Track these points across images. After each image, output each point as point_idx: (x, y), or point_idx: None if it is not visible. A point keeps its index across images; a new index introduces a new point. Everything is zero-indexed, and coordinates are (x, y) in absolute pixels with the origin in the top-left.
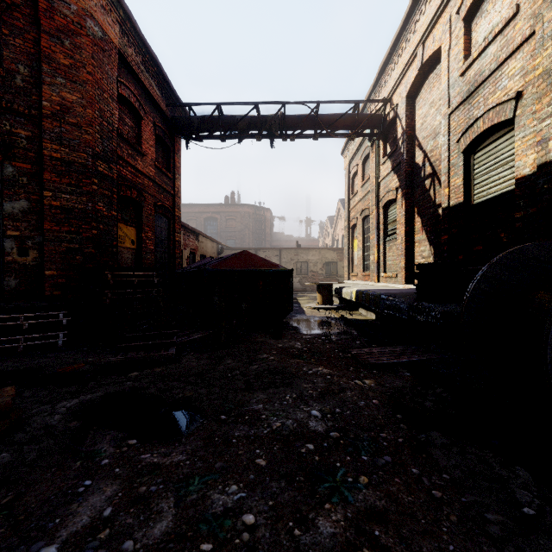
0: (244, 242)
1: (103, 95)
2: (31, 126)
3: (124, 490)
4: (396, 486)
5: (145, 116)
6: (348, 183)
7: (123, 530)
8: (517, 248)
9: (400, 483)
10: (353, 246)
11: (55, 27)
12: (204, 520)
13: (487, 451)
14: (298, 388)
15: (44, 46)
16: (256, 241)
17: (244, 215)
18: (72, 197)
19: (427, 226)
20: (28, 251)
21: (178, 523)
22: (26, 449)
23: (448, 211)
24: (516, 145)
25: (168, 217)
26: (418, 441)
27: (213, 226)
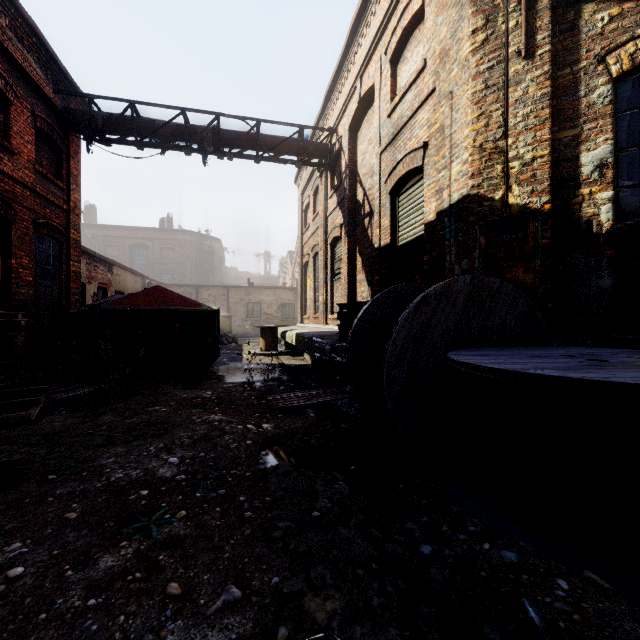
0: (185, 278)
1: None
2: None
3: None
4: (213, 515)
5: (17, 101)
6: (302, 215)
7: None
8: (393, 288)
9: (220, 511)
10: (306, 285)
11: None
12: None
13: (322, 472)
14: (172, 437)
15: None
16: (201, 276)
17: (185, 244)
18: None
19: (366, 266)
20: None
21: None
22: None
23: (379, 252)
24: (424, 192)
25: (58, 240)
26: (265, 472)
27: (143, 256)
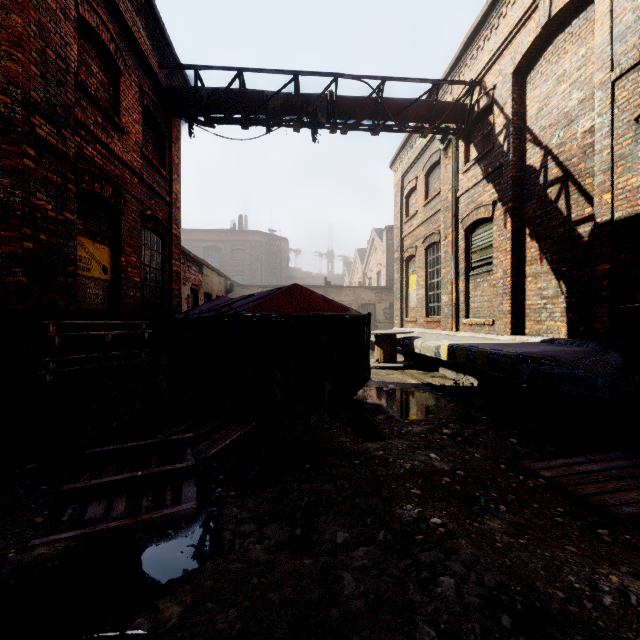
0: (255, 279)
1: (47, 1)
2: None
3: None
4: None
5: (125, 72)
6: (401, 202)
7: None
8: None
9: None
10: (407, 283)
11: None
12: None
13: None
14: None
15: None
16: (270, 277)
17: (255, 245)
18: None
19: (552, 253)
20: None
21: None
22: None
23: (610, 228)
24: None
25: (162, 236)
26: None
27: (215, 258)
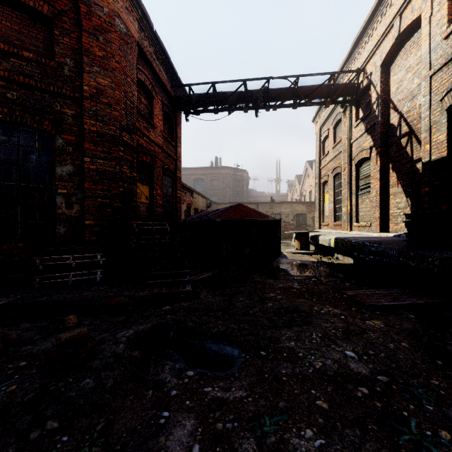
0: (226, 198)
1: (127, 79)
2: (75, 106)
3: (202, 425)
4: None
5: (155, 96)
6: (319, 145)
7: None
8: None
9: None
10: (323, 199)
11: (92, 26)
12: None
13: None
14: (320, 327)
15: (84, 42)
16: (235, 197)
17: (226, 176)
18: (105, 162)
19: (403, 180)
20: (73, 205)
21: None
22: (103, 376)
23: (429, 165)
24: None
25: (172, 178)
26: None
27: (200, 185)
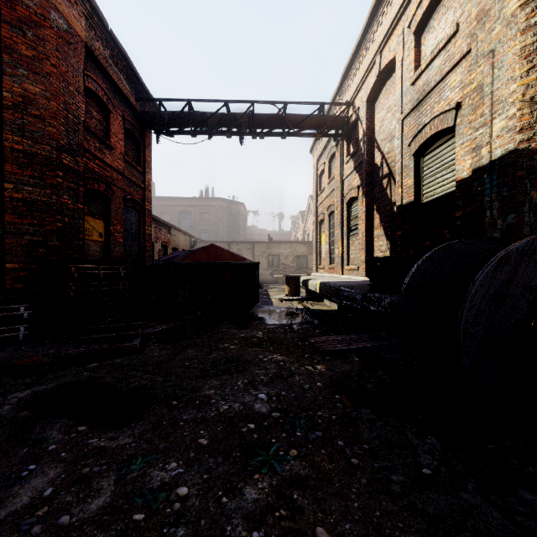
0: (218, 236)
1: (69, 88)
2: None
3: (68, 472)
4: (321, 457)
5: (113, 110)
6: (316, 180)
7: (62, 507)
8: (446, 245)
9: (325, 454)
10: (320, 240)
11: (17, 17)
12: (141, 494)
13: (406, 424)
14: (251, 374)
15: (5, 36)
16: (230, 234)
17: (218, 208)
18: (35, 190)
19: (384, 222)
20: None
21: (116, 498)
22: None
23: (401, 209)
24: (456, 150)
25: (138, 211)
26: (349, 417)
27: (187, 219)
